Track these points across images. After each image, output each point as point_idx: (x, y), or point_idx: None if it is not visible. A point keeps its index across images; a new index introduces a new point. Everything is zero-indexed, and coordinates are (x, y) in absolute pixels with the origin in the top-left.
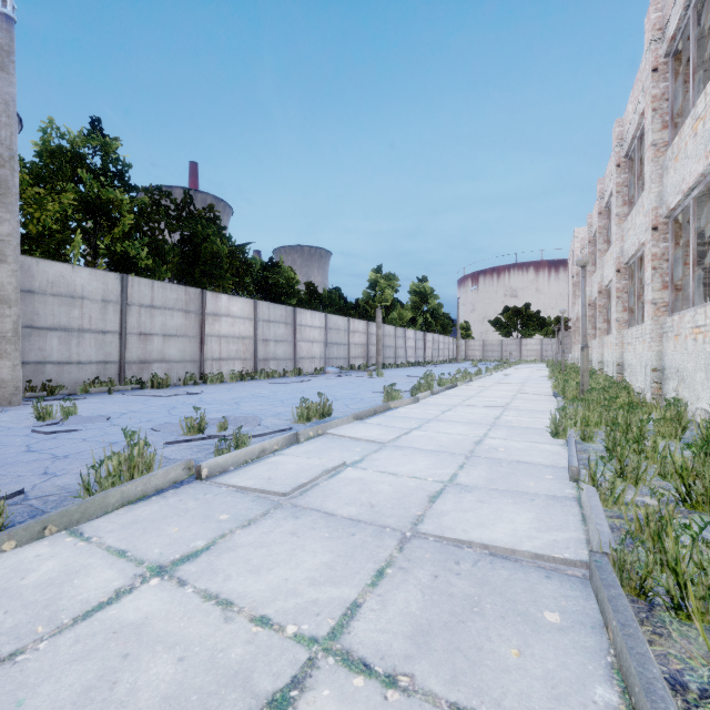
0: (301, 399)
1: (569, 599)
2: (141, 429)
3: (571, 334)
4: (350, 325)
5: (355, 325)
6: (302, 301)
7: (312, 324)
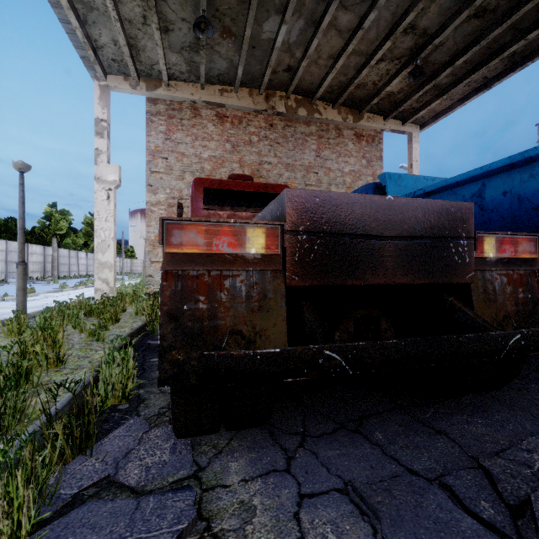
0: None
1: None
2: None
3: None
4: (28, 249)
5: (33, 249)
6: None
7: None
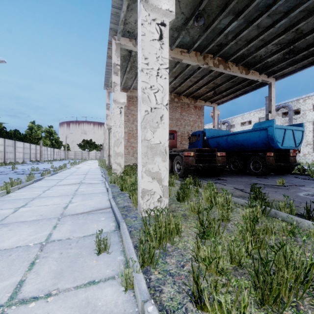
0: (64, 164)
1: (99, 168)
2: (43, 168)
3: (104, 151)
4: (30, 146)
5: (32, 146)
6: (0, 134)
7: (20, 146)
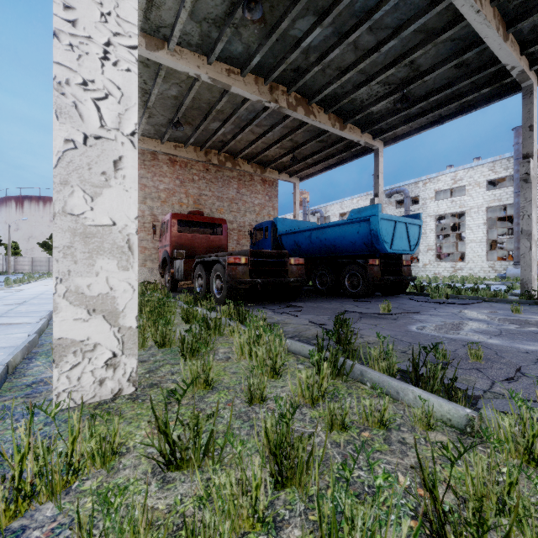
0: None
1: None
2: None
3: None
4: None
5: None
6: None
7: None
